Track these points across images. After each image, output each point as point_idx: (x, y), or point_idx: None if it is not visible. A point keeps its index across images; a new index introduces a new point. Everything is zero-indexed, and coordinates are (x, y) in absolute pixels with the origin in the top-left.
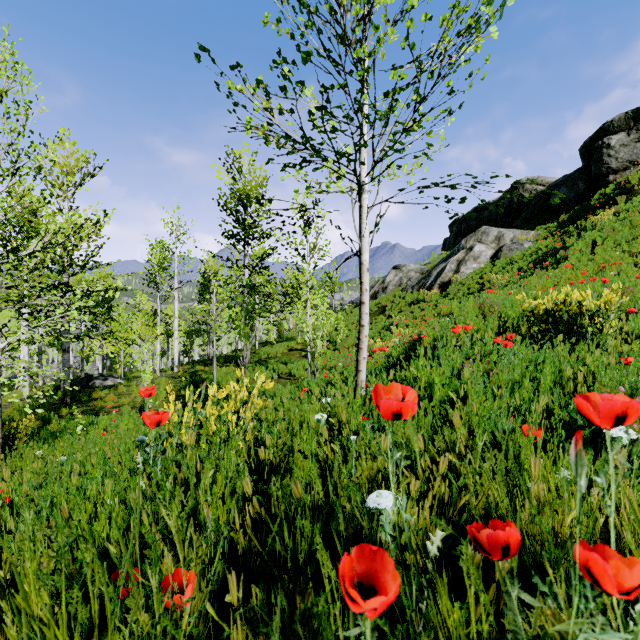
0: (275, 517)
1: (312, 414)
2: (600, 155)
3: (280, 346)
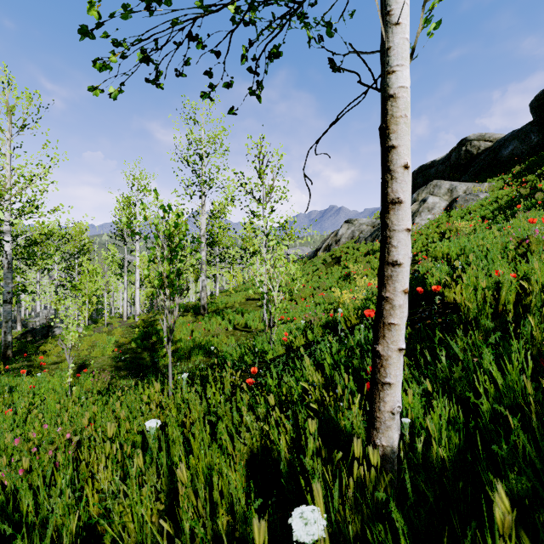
0: None
1: None
2: None
3: (238, 295)
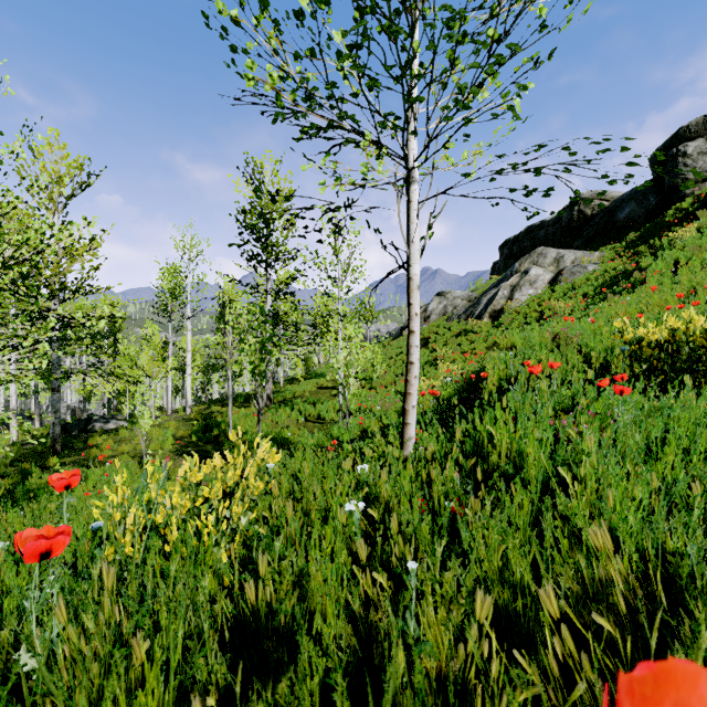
0: None
1: (341, 501)
2: (675, 165)
3: (308, 383)
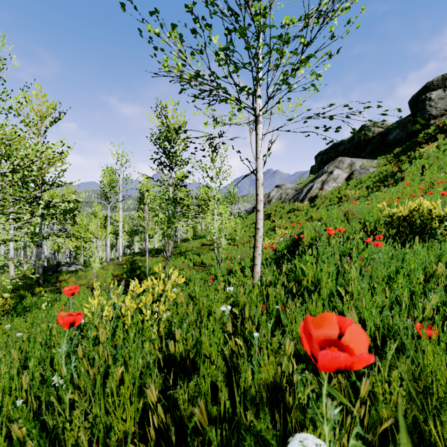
0: (181, 424)
1: (218, 305)
2: (424, 105)
3: (195, 242)
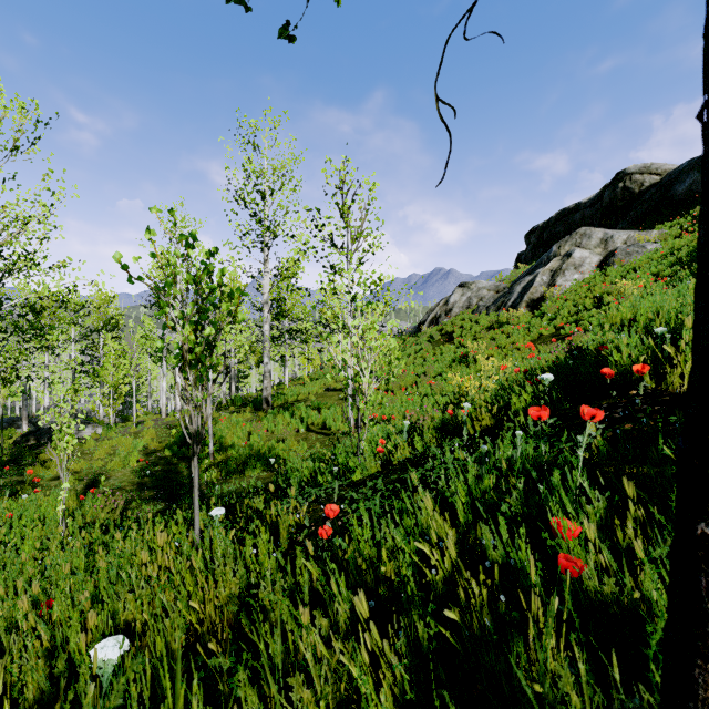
0: None
1: None
2: None
3: (314, 385)
